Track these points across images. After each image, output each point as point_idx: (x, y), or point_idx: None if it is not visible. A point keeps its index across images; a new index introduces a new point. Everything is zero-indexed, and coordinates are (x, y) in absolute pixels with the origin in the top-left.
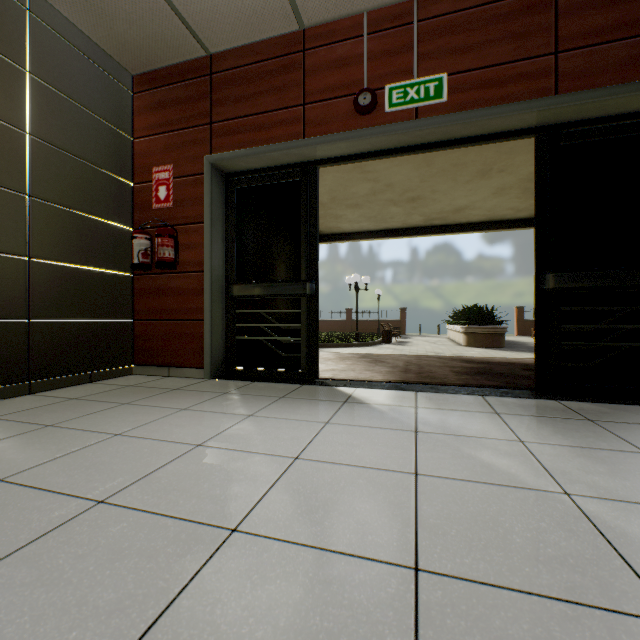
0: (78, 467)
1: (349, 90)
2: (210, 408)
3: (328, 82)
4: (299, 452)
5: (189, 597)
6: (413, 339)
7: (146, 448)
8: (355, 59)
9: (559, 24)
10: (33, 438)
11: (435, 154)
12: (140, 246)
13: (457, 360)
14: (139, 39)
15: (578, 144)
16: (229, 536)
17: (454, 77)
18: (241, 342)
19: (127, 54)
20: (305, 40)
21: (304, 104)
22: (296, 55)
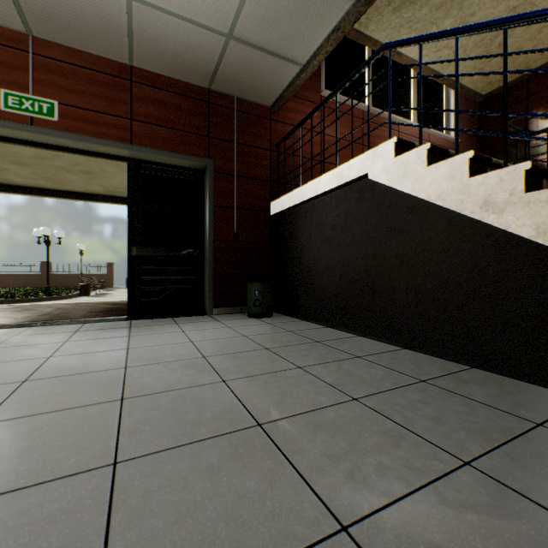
0: None
1: None
2: None
3: None
4: None
5: None
6: (117, 291)
7: None
8: None
9: (134, 104)
10: None
11: None
12: None
13: (108, 304)
14: None
15: (152, 174)
16: None
17: (64, 107)
18: None
19: None
20: None
21: None
22: None
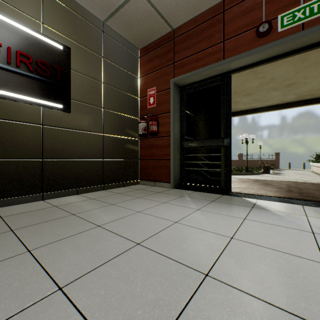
0: (126, 225)
1: (252, 25)
2: (177, 203)
3: (238, 25)
4: (232, 234)
5: (191, 310)
6: (284, 171)
7: (152, 220)
8: (256, 6)
9: None
10: (107, 209)
11: (309, 53)
12: (142, 126)
13: None
14: (142, 32)
15: None
16: (204, 278)
17: None
18: (188, 171)
19: (137, 40)
20: (224, 5)
21: (223, 41)
22: (219, 15)
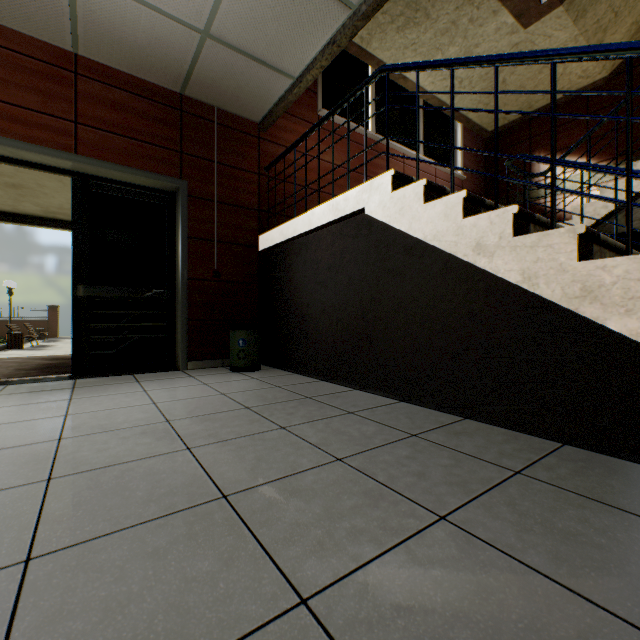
0: None
1: None
2: None
3: None
4: None
5: None
6: (62, 342)
7: None
8: None
9: (80, 103)
10: None
11: None
12: None
13: (46, 359)
14: None
15: (106, 194)
16: None
17: None
18: None
19: None
20: None
21: None
22: None
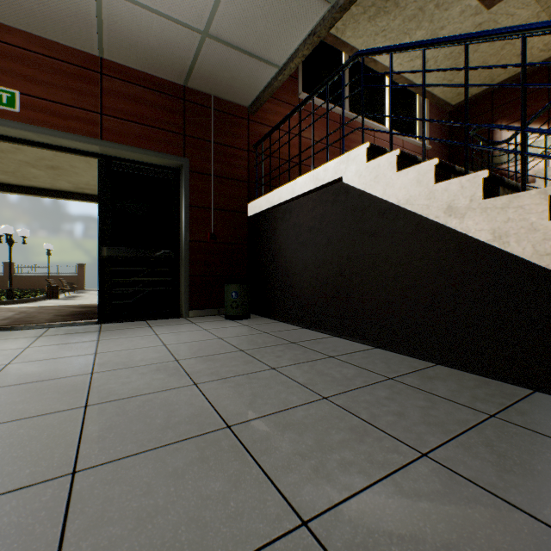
0: None
1: None
2: None
3: None
4: None
5: None
6: (88, 293)
7: None
8: None
9: (104, 98)
10: None
11: None
12: None
13: (77, 307)
14: None
15: (124, 172)
16: None
17: (27, 97)
18: None
19: None
20: None
21: None
22: None
